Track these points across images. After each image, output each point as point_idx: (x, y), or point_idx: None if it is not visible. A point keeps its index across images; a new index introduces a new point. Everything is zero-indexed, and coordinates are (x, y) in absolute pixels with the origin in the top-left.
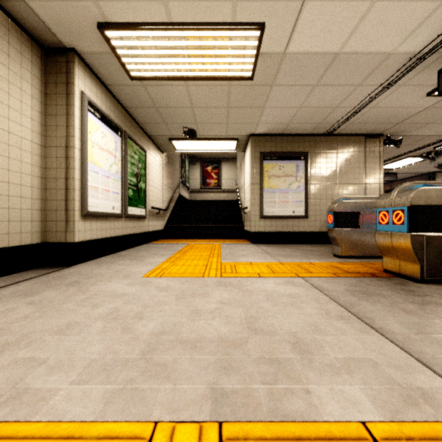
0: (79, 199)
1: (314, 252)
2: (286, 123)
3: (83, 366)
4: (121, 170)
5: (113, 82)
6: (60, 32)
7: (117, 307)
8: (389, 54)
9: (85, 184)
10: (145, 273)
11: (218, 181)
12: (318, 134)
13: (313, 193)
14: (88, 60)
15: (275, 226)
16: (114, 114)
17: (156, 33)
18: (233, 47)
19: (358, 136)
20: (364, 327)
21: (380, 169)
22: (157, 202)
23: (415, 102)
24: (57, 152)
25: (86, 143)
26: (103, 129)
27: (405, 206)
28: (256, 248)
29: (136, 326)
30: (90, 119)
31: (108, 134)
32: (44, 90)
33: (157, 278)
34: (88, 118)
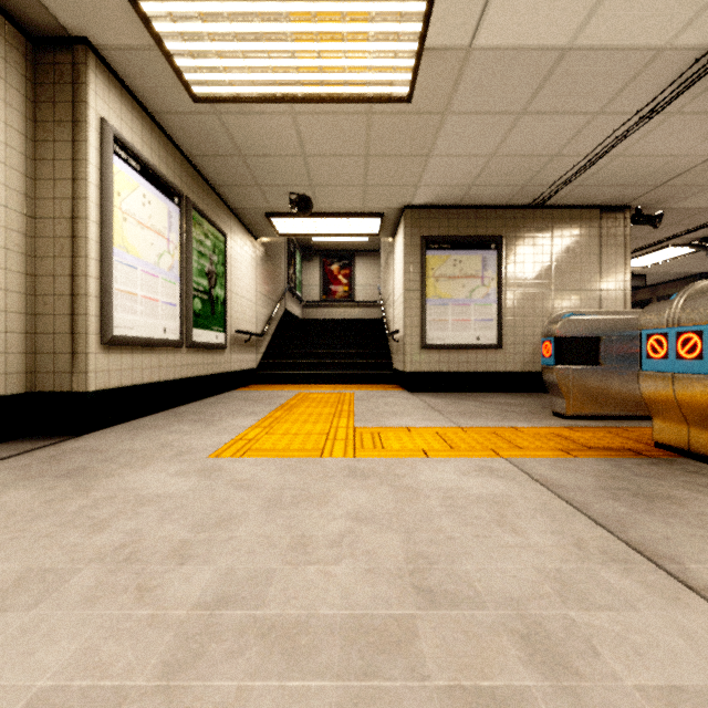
0: (98, 314)
1: (517, 407)
2: (466, 185)
3: None
4: (179, 265)
5: (163, 107)
6: (58, 4)
7: (141, 529)
8: (658, 50)
9: (108, 286)
10: (214, 449)
11: (350, 289)
12: (519, 205)
13: (512, 305)
14: (115, 63)
15: (446, 362)
16: (168, 165)
17: (234, 6)
18: (376, 35)
19: (587, 209)
20: (669, 583)
21: (626, 265)
22: (246, 322)
23: (693, 146)
24: (56, 228)
25: (111, 212)
26: (146, 190)
27: (704, 325)
28: (415, 400)
29: (169, 581)
30: (120, 170)
31: (154, 199)
32: (32, 114)
33: (235, 460)
34: (114, 168)
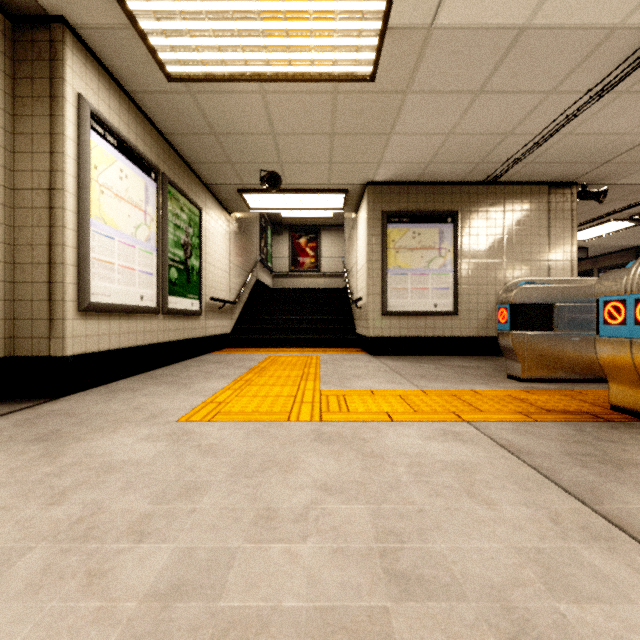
0: (75, 282)
1: (473, 370)
2: (424, 162)
3: None
4: (156, 237)
5: (140, 86)
6: None
7: (102, 501)
8: (612, 29)
9: (85, 255)
10: (185, 411)
11: (316, 261)
12: (473, 182)
13: (467, 275)
14: (92, 42)
15: (406, 327)
16: (145, 142)
17: None
18: (341, 13)
19: (537, 185)
20: None
21: (573, 237)
22: (220, 290)
23: (639, 124)
24: (34, 199)
25: (88, 184)
26: (123, 165)
27: None
28: (377, 363)
29: (122, 564)
30: (97, 144)
31: (131, 174)
32: (11, 89)
33: (204, 424)
34: (92, 142)
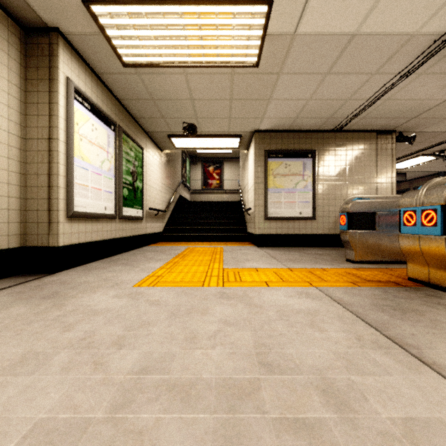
0: (64, 198)
1: (324, 256)
2: (293, 117)
3: (19, 435)
4: (114, 168)
5: (105, 70)
6: (40, 7)
7: (94, 329)
8: (411, 35)
9: (71, 181)
10: (137, 281)
11: (220, 182)
12: (326, 130)
13: (321, 192)
14: (75, 43)
15: (280, 228)
16: (107, 106)
17: (149, 8)
18: (236, 26)
19: (368, 132)
20: (411, 360)
21: (393, 167)
22: (155, 203)
23: (434, 93)
24: (39, 145)
25: (73, 135)
26: (94, 121)
27: (438, 205)
28: (261, 251)
29: (112, 359)
30: (78, 109)
31: (99, 127)
32: (24, 75)
33: (150, 288)
34: (75, 108)
